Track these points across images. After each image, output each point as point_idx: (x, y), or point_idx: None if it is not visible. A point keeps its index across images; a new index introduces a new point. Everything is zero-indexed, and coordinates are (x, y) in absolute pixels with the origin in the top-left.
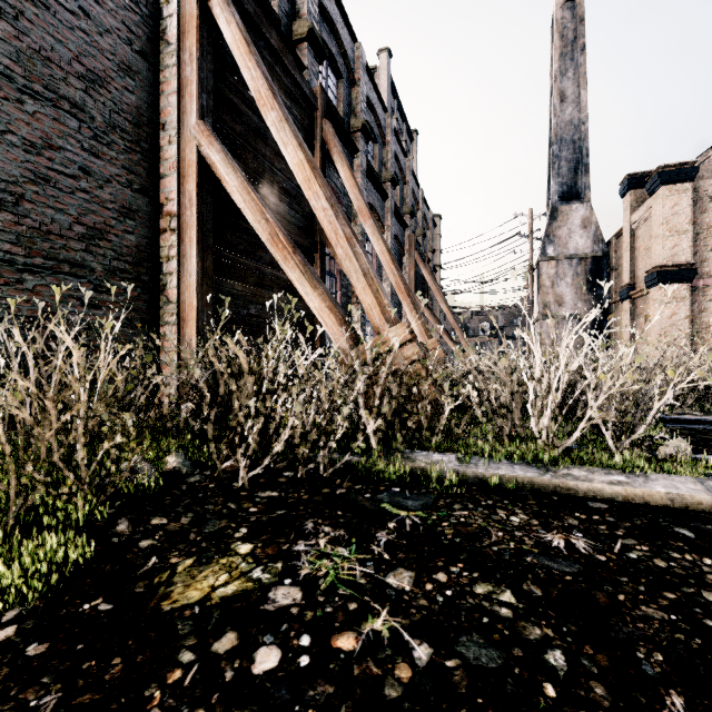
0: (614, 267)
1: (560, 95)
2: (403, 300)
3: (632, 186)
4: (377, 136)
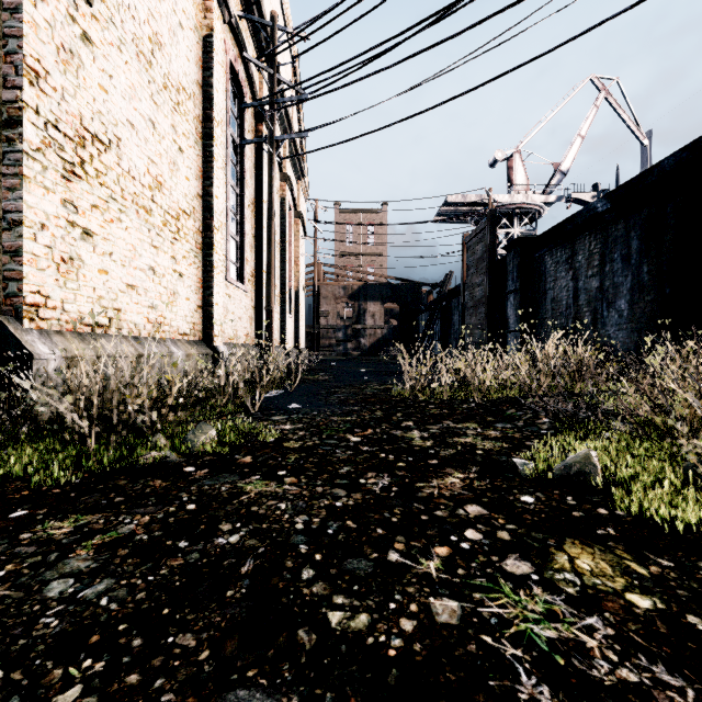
0: None
1: None
2: None
3: None
4: None
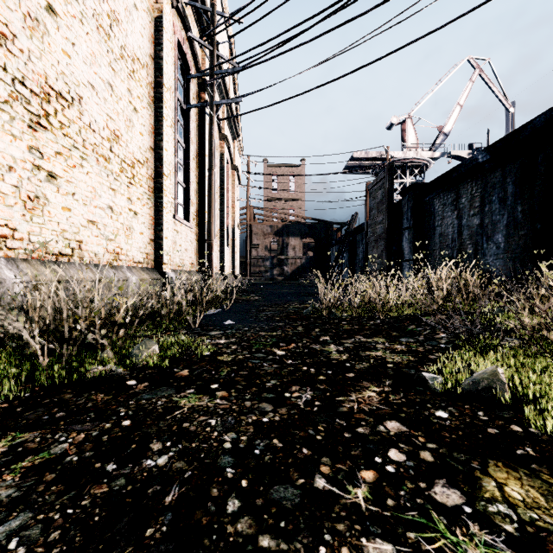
0: None
1: None
2: None
3: None
4: None
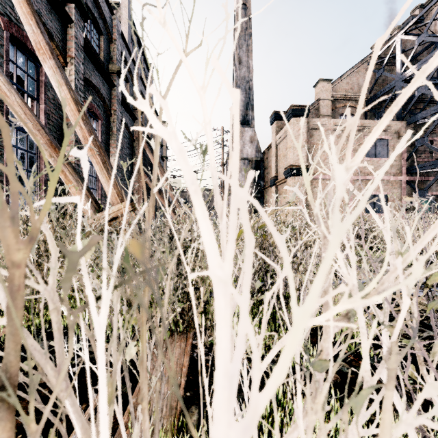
0: (266, 167)
1: (238, 59)
2: (92, 158)
3: (276, 118)
4: (102, 28)
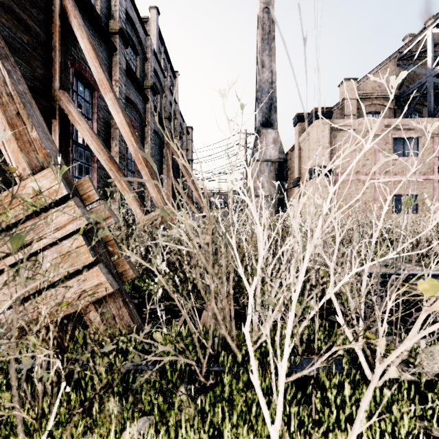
0: (290, 168)
1: (261, 63)
2: (142, 170)
3: (299, 120)
4: (139, 50)
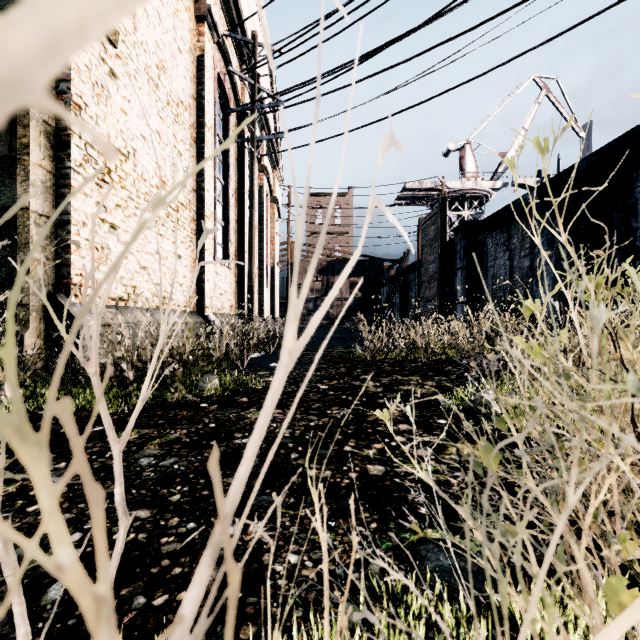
0: None
1: None
2: None
3: None
4: None
